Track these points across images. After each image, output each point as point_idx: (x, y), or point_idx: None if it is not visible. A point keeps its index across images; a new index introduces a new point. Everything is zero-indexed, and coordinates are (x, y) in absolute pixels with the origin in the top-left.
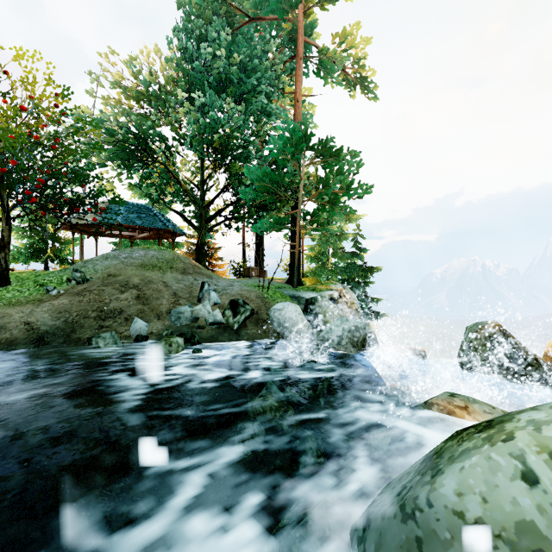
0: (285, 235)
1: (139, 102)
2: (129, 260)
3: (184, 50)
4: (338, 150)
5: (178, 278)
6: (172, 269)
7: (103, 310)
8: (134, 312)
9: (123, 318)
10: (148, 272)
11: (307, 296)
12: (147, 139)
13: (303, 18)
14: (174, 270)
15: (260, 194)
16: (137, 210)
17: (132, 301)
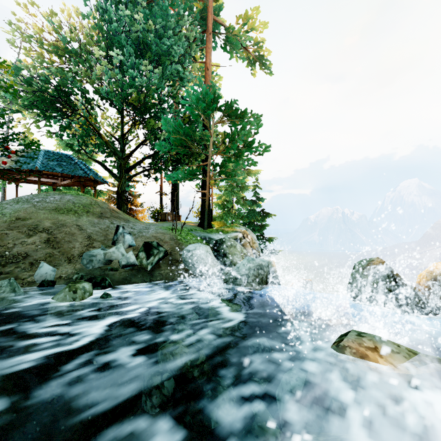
0: (197, 185)
1: (59, 57)
2: (42, 204)
3: (103, 12)
4: (242, 112)
5: (94, 221)
6: (89, 213)
7: (3, 255)
8: (41, 256)
9: (28, 263)
10: (62, 216)
11: (216, 237)
12: (66, 91)
13: None
14: (91, 214)
15: (174, 146)
16: (58, 158)
17: (40, 245)
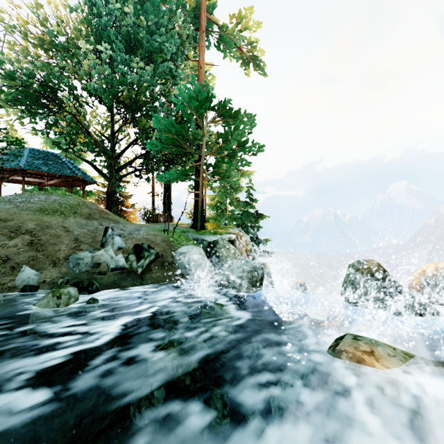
0: (190, 185)
1: (45, 51)
2: (26, 205)
3: (92, 6)
4: (236, 112)
5: (82, 223)
6: (76, 214)
7: None
8: (23, 260)
9: (9, 267)
10: (47, 217)
11: (209, 239)
12: (53, 87)
13: None
14: (78, 215)
15: (166, 146)
16: (44, 156)
17: (22, 247)
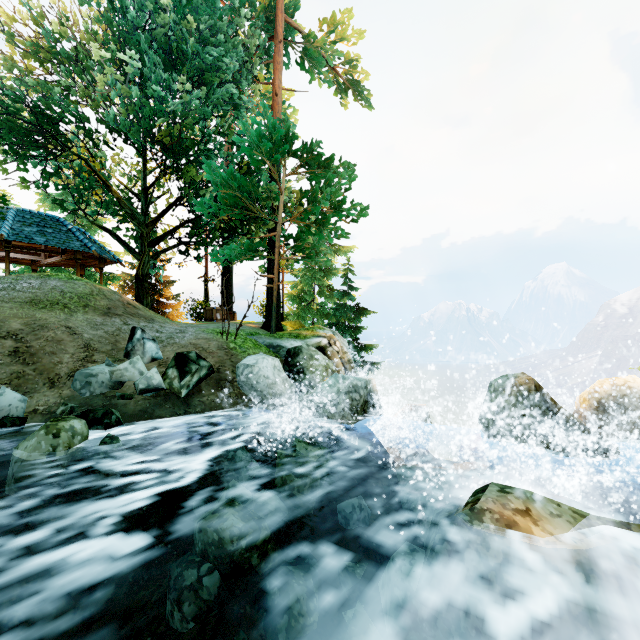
0: (261, 266)
1: (41, 62)
2: (9, 294)
3: None
4: (328, 159)
5: (96, 321)
6: (88, 308)
7: None
8: (3, 378)
9: None
10: (42, 313)
11: (289, 345)
12: (53, 117)
13: None
14: (91, 309)
15: (225, 208)
16: (39, 221)
17: (1, 359)
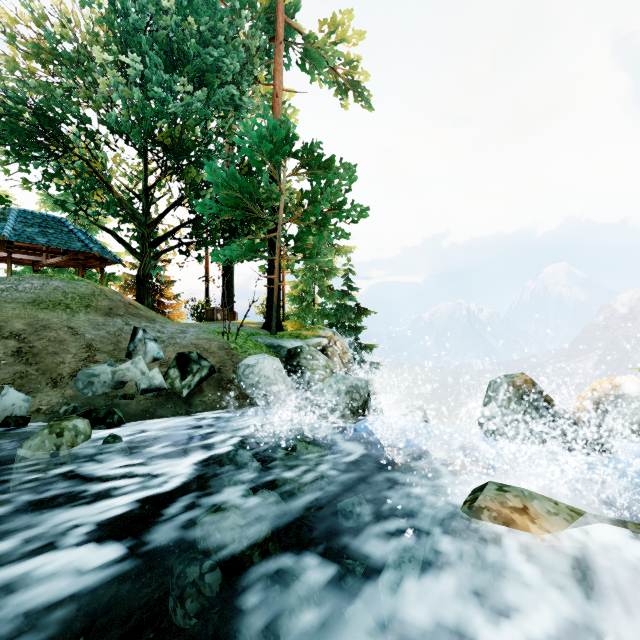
0: (261, 267)
1: (43, 64)
2: (11, 294)
3: None
4: (328, 160)
5: (98, 321)
6: (89, 308)
7: None
8: (6, 378)
9: None
10: (44, 313)
11: (289, 345)
12: (55, 118)
13: None
14: (92, 310)
15: (225, 208)
16: (40, 222)
17: (5, 359)
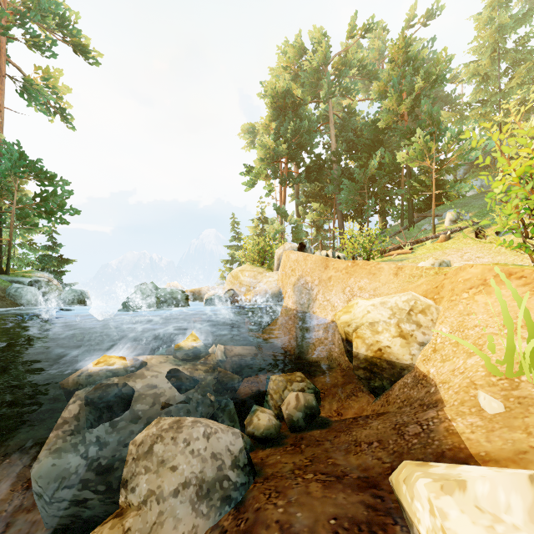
0: None
1: None
2: None
3: None
4: (52, 175)
5: None
6: None
7: None
8: None
9: None
10: None
11: (24, 281)
12: None
13: (6, 40)
14: None
15: None
16: None
17: None
